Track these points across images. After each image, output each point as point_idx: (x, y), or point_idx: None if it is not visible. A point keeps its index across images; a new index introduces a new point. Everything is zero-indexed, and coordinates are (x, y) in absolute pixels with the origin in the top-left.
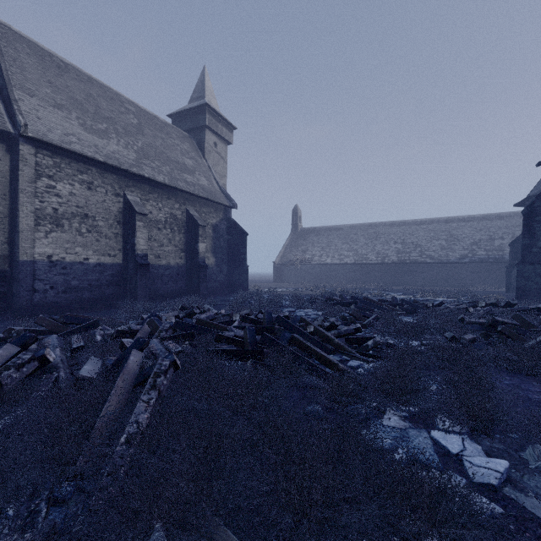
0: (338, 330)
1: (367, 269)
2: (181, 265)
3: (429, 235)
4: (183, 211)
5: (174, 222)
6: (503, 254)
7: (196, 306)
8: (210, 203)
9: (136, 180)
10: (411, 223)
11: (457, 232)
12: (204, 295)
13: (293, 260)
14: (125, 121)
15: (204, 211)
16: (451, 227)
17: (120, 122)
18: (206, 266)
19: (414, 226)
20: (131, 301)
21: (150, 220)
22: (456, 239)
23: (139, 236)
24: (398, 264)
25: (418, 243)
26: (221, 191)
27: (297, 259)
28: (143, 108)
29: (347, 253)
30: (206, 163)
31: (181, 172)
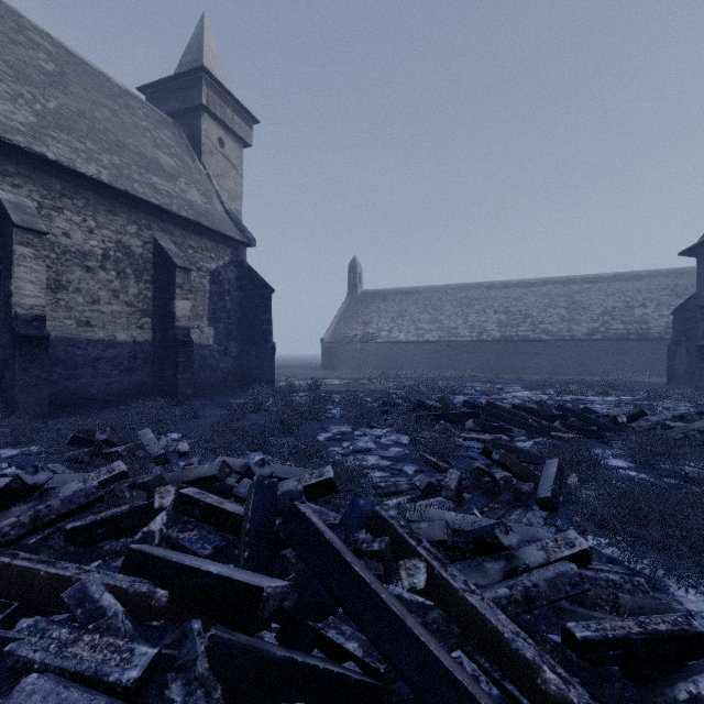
0: (509, 559)
1: (457, 349)
2: (141, 340)
3: (543, 301)
4: (147, 241)
5: (126, 259)
6: (648, 328)
7: (103, 439)
8: (204, 232)
9: (27, 164)
10: (516, 285)
11: (581, 297)
12: (186, 396)
13: (350, 337)
14: (22, 58)
15: (191, 246)
16: (572, 291)
17: (6, 56)
18: (191, 343)
19: (521, 289)
20: (1, 415)
21: (64, 249)
22: (580, 307)
23: (23, 276)
24: (501, 342)
25: (527, 313)
26: (229, 217)
27: (357, 335)
28: (75, 53)
29: (429, 326)
30: (204, 170)
31: (146, 172)
